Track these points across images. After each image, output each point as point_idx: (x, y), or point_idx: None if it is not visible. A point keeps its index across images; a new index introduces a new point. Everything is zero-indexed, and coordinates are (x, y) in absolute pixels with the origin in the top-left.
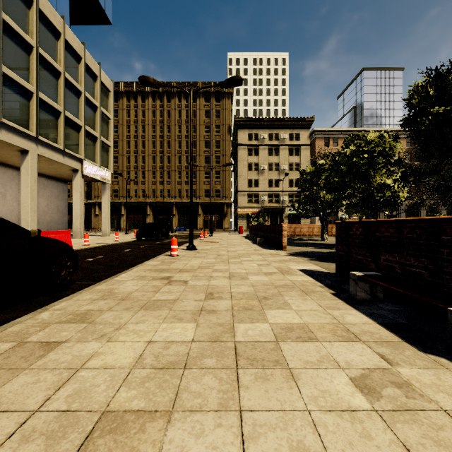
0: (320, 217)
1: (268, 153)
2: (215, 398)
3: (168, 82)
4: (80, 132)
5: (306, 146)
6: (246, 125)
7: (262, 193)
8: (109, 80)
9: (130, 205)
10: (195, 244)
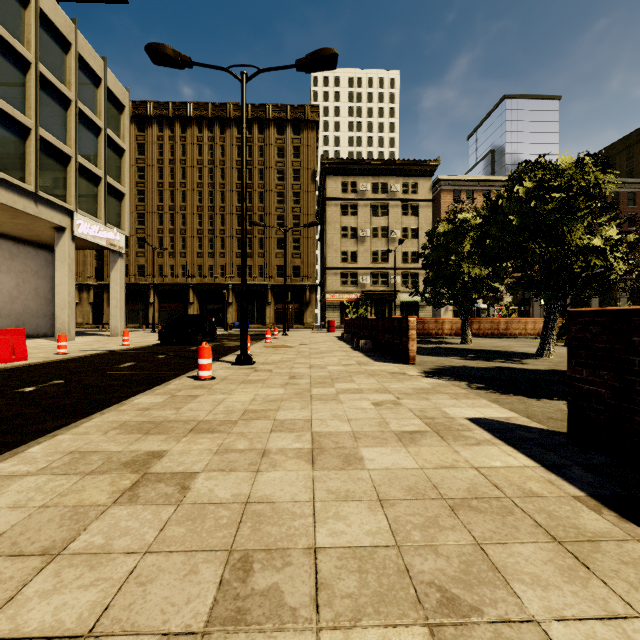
0: (460, 307)
1: (372, 212)
2: None
3: (221, 104)
4: (68, 166)
5: (428, 202)
6: (339, 170)
7: (362, 272)
8: (123, 88)
9: (163, 289)
10: (256, 350)
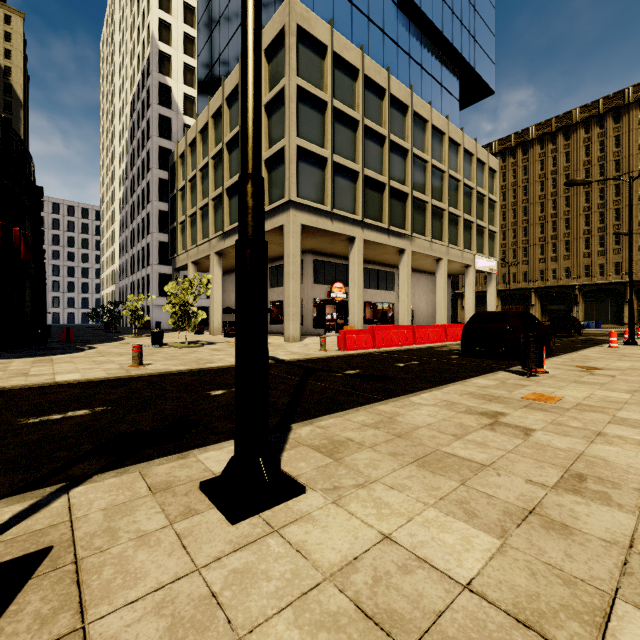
0: None
1: None
2: None
3: (565, 113)
4: (472, 228)
5: None
6: None
7: None
8: (495, 160)
9: (505, 294)
10: None
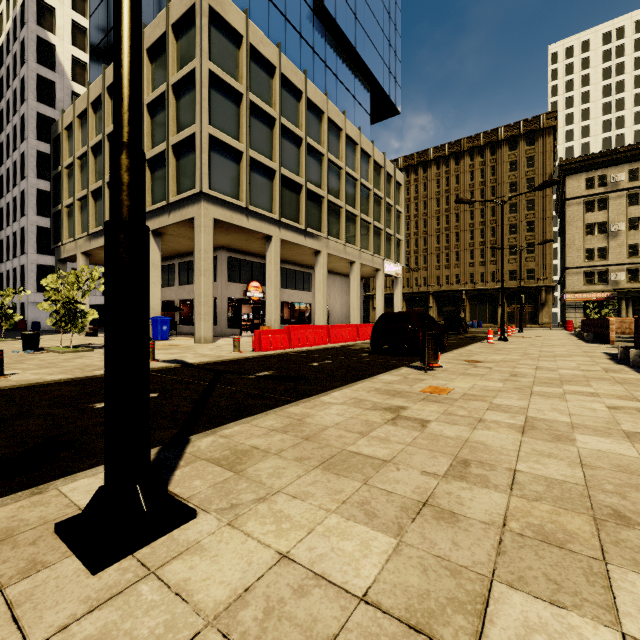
0: None
1: (628, 202)
2: (530, 361)
3: (456, 141)
4: (381, 235)
5: None
6: (582, 167)
7: (614, 268)
8: (401, 175)
9: (409, 296)
10: None
